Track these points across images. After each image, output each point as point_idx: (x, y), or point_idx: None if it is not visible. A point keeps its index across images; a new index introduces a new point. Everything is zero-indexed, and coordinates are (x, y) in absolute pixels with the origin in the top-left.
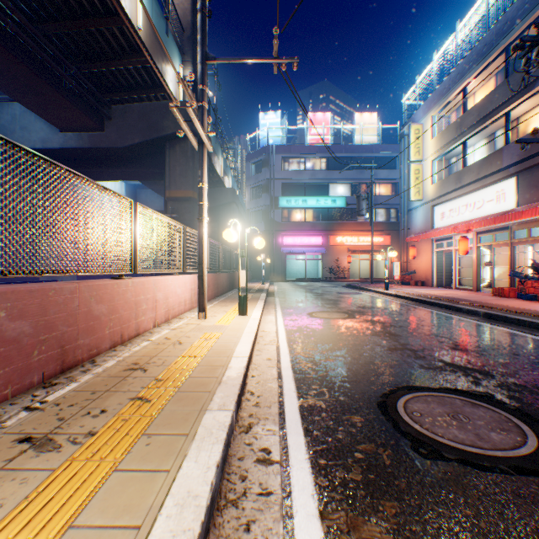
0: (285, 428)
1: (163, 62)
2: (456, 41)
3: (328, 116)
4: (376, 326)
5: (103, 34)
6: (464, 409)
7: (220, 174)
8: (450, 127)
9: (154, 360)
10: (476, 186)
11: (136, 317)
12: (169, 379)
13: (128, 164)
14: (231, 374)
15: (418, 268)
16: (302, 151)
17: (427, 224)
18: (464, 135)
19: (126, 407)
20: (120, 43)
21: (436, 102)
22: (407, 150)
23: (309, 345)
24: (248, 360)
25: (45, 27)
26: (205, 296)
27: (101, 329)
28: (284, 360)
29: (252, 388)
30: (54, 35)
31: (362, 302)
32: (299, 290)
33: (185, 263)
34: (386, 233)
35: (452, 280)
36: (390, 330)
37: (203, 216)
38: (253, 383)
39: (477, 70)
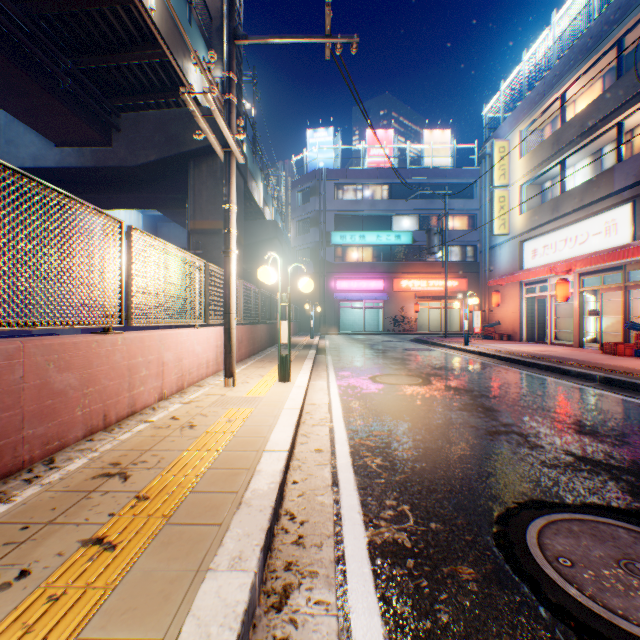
0: (347, 596)
1: (185, 57)
2: (553, 36)
3: (391, 134)
4: (463, 396)
5: (105, 17)
6: (639, 551)
7: (259, 203)
8: (544, 143)
9: (145, 458)
10: (578, 216)
11: (130, 387)
12: (159, 496)
13: (142, 188)
14: (258, 485)
15: (503, 318)
16: (360, 176)
17: (514, 264)
18: (563, 152)
19: (66, 564)
20: (129, 30)
21: (526, 112)
22: (489, 173)
23: (375, 426)
24: (287, 458)
25: (29, 5)
26: (232, 355)
27: (67, 410)
28: (340, 451)
29: (292, 506)
30: (42, 18)
31: (437, 362)
32: (356, 346)
33: (208, 311)
34: (462, 276)
35: (547, 333)
36: (482, 402)
37: (230, 248)
38: (295, 496)
39: (580, 70)
